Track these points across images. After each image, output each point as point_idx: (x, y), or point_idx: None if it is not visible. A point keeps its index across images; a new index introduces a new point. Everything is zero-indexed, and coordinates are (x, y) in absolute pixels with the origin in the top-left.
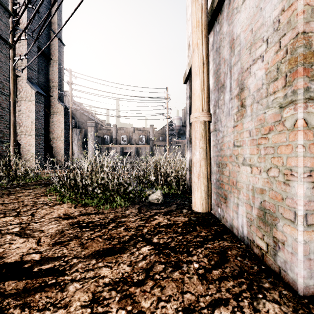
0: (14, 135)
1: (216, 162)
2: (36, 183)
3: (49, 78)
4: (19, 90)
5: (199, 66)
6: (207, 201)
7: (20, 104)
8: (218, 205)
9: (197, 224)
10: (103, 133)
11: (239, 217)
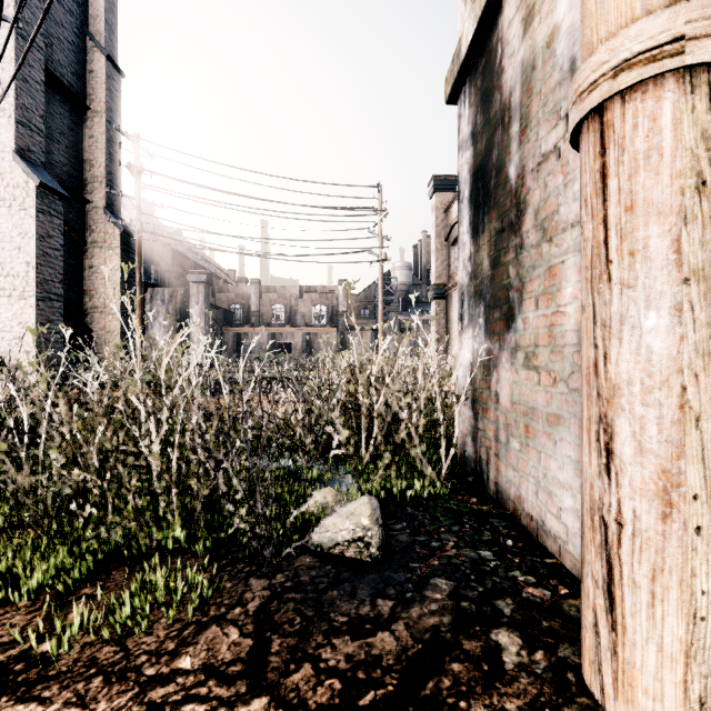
0: None
1: None
2: None
3: (84, 156)
4: None
5: None
6: None
7: None
8: None
9: None
10: (229, 299)
11: None
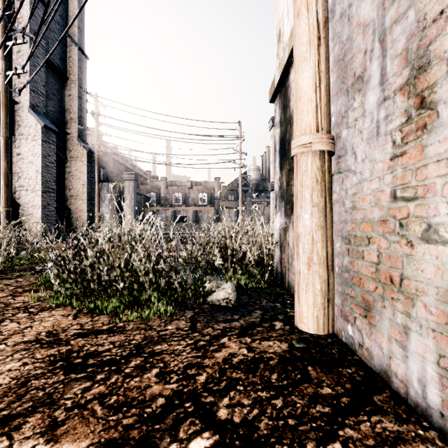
0: (7, 190)
1: (342, 234)
2: (27, 266)
3: (65, 107)
4: (17, 123)
5: (310, 43)
6: (327, 313)
7: (19, 145)
8: (346, 319)
9: (308, 362)
10: (147, 189)
11: (412, 357)
